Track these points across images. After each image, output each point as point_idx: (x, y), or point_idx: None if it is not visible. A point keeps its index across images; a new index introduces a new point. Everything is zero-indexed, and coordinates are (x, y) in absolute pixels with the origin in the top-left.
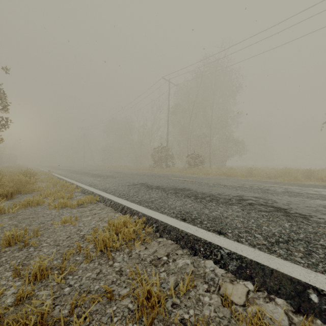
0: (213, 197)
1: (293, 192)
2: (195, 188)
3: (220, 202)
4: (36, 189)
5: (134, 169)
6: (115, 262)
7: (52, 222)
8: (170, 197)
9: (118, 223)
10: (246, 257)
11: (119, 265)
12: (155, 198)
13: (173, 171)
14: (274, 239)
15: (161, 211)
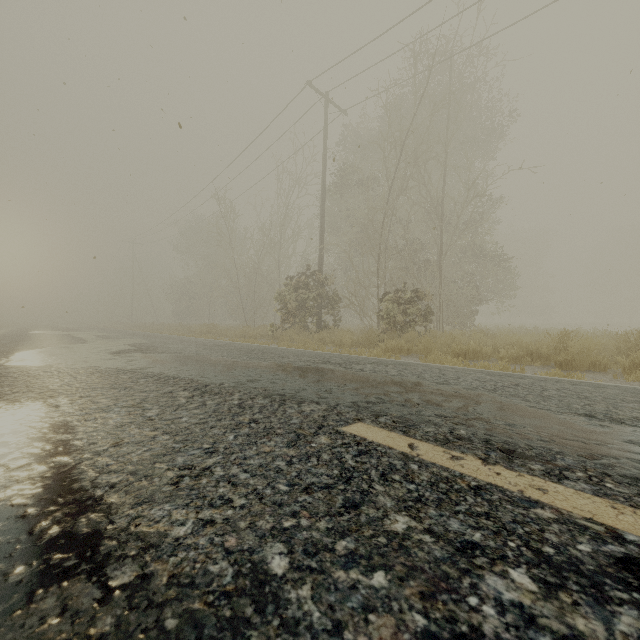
0: None
1: None
2: None
3: None
4: None
5: (231, 336)
6: None
7: None
8: None
9: None
10: None
11: None
12: None
13: (341, 342)
14: None
15: None
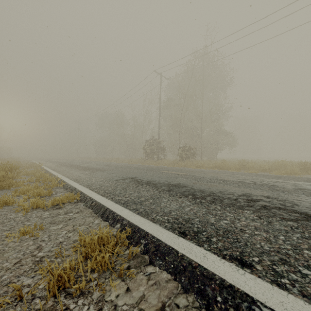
0: (214, 197)
1: (307, 190)
2: (191, 184)
3: (226, 204)
4: (15, 184)
5: (126, 162)
6: None
7: (7, 234)
8: (163, 197)
9: (90, 241)
10: None
11: None
12: (145, 198)
13: (165, 163)
14: None
15: (152, 218)
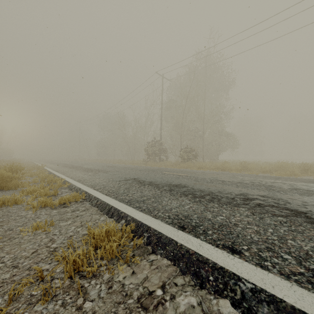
0: (213, 196)
1: (302, 190)
2: (192, 184)
3: (223, 202)
4: (21, 185)
5: (128, 163)
6: (87, 299)
7: (21, 229)
8: (164, 196)
9: (99, 234)
10: (284, 301)
11: (92, 307)
12: (147, 197)
13: (167, 165)
14: (312, 263)
15: (154, 215)
